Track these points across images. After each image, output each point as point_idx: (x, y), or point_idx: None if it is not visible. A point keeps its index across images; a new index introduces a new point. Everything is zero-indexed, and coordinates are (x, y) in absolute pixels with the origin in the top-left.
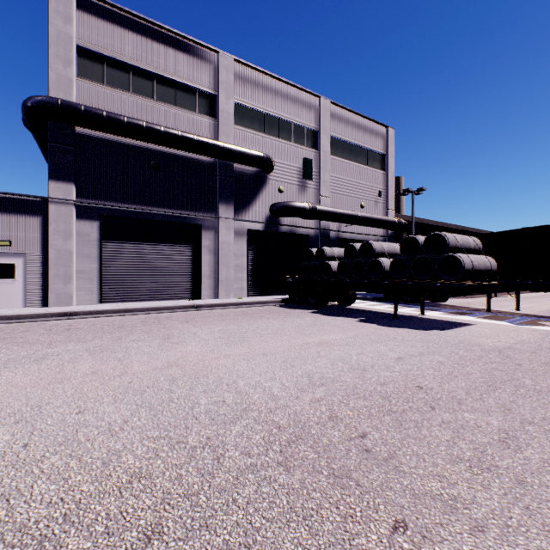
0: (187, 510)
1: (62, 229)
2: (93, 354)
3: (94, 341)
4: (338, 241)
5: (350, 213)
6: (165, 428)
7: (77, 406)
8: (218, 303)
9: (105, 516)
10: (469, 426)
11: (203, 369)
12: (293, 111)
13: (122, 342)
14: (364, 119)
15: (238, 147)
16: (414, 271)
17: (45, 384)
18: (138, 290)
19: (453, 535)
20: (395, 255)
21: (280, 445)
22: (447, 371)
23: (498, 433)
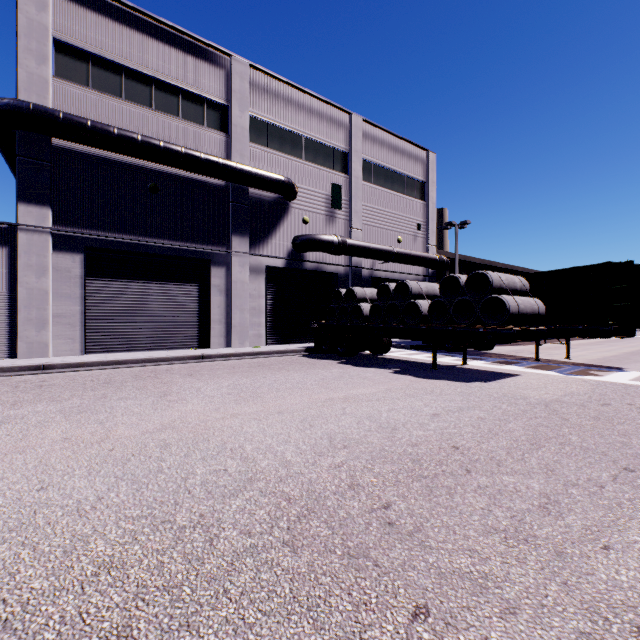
0: (166, 606)
1: (34, 262)
2: (68, 416)
3: (71, 400)
4: (371, 280)
5: (385, 248)
6: (149, 505)
7: (40, 481)
8: (230, 353)
9: (58, 619)
10: (508, 491)
11: (204, 431)
12: (320, 128)
13: (107, 401)
14: (402, 140)
15: (254, 168)
16: (455, 314)
17: (0, 455)
18: (132, 338)
19: (481, 620)
20: (435, 297)
21: (288, 521)
22: (487, 428)
23: (539, 498)
